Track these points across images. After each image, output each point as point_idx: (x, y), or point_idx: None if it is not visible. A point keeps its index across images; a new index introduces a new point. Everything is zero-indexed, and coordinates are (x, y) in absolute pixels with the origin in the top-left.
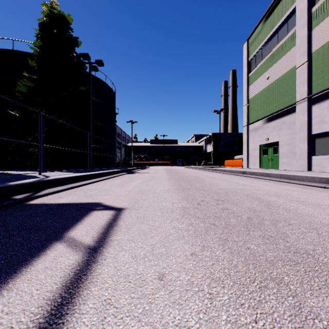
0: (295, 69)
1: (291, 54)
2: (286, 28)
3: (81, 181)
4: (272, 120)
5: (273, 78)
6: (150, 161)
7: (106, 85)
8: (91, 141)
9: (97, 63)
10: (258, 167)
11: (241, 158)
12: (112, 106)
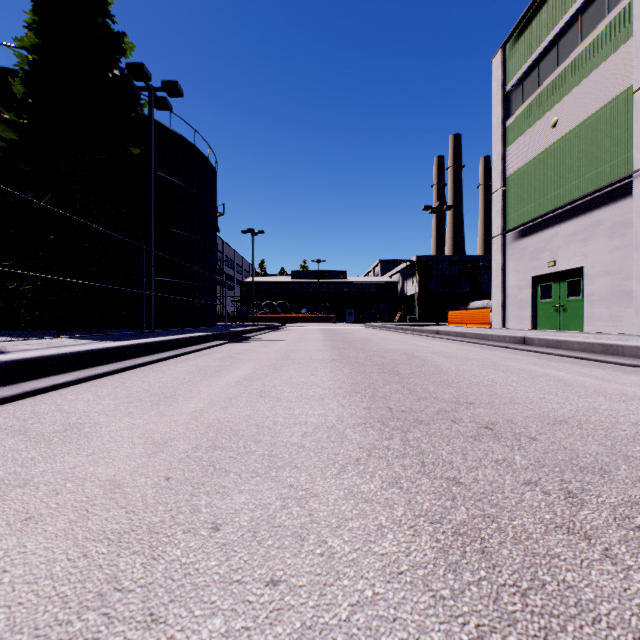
0: (629, 94)
1: (619, 60)
2: (602, 4)
3: (43, 377)
4: (565, 218)
5: (569, 123)
6: (292, 313)
7: (196, 150)
8: (153, 266)
9: (167, 89)
10: (529, 326)
11: (487, 307)
12: (210, 195)
